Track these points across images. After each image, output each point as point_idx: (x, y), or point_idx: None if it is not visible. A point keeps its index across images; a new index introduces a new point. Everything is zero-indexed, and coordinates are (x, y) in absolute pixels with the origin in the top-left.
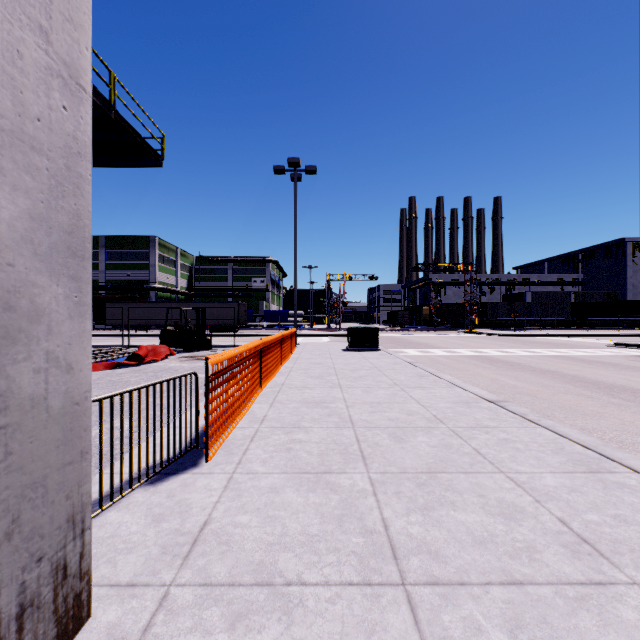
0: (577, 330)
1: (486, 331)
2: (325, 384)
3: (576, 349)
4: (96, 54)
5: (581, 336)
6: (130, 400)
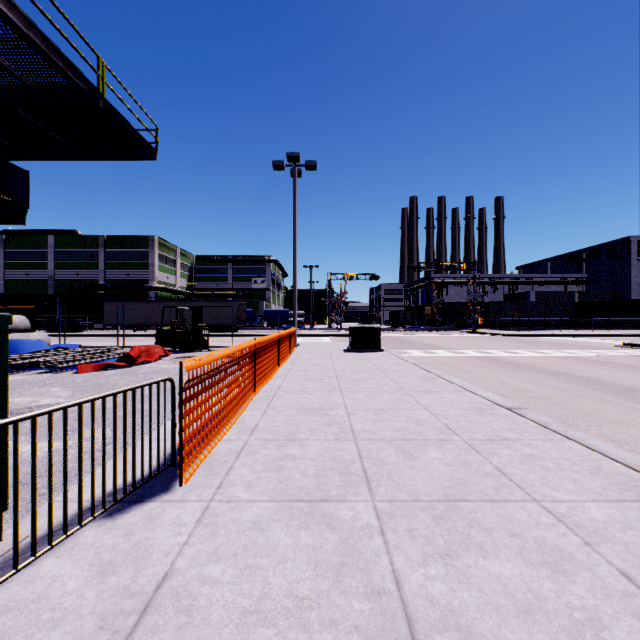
0: (582, 330)
1: (489, 331)
2: (324, 388)
3: (584, 349)
4: (82, 37)
5: (587, 336)
6: (79, 415)
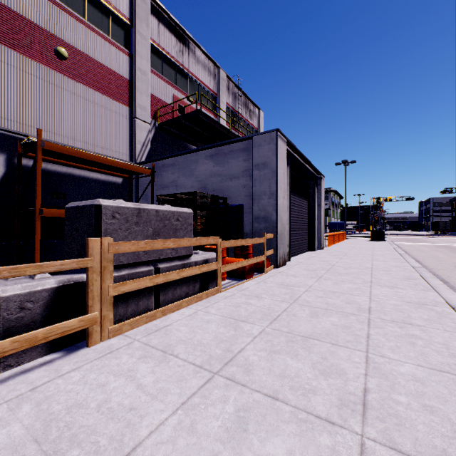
0: None
1: None
2: (351, 245)
3: None
4: None
5: None
6: None
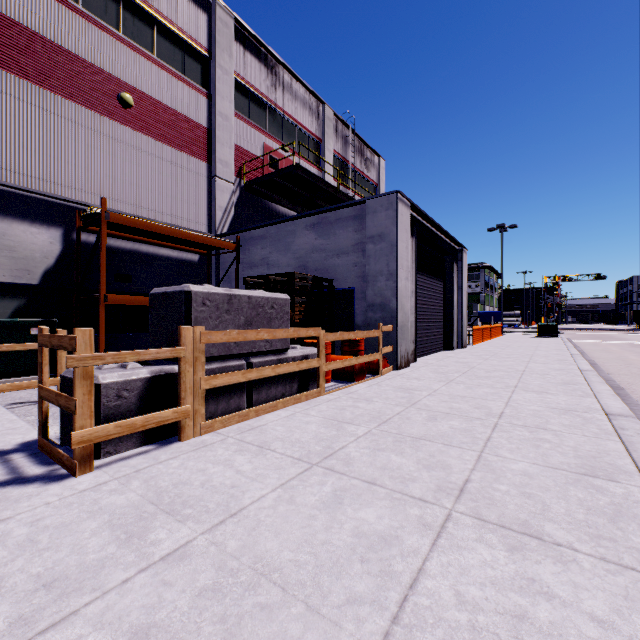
0: None
1: None
2: (507, 342)
3: None
4: None
5: None
6: None
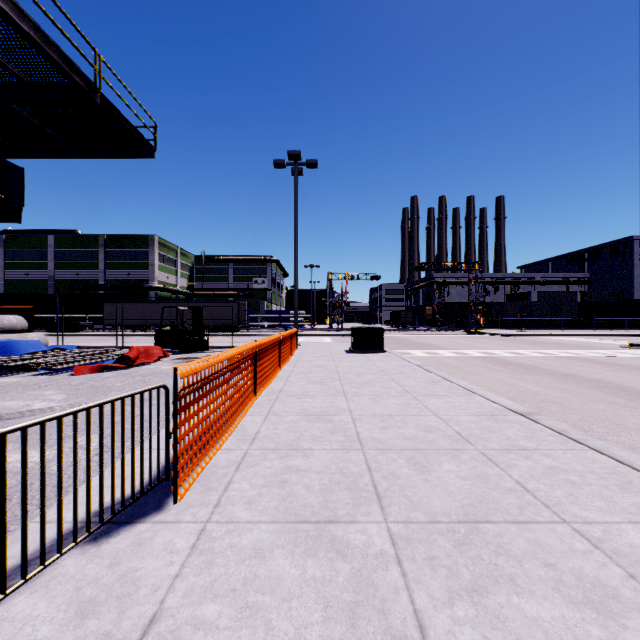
0: (584, 330)
1: (491, 331)
2: (328, 391)
3: (590, 350)
4: (78, 30)
5: (590, 336)
6: (58, 430)
